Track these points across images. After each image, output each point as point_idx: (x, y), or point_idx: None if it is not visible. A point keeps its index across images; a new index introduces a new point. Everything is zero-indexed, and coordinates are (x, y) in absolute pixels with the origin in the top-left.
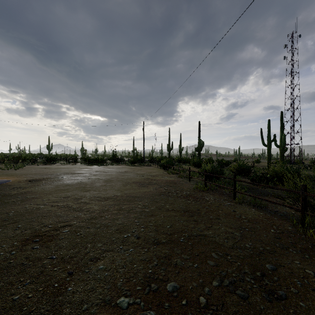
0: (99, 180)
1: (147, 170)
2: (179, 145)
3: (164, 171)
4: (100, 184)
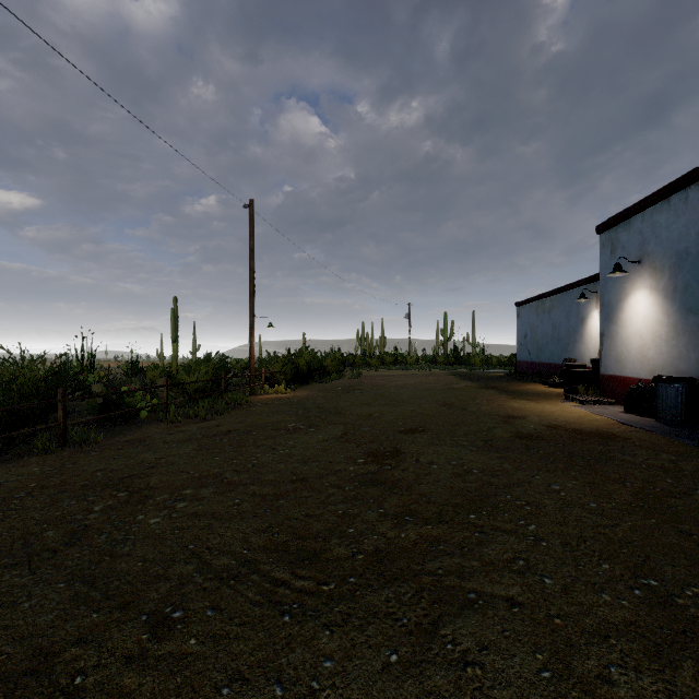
0: None
1: None
2: None
3: None
4: None
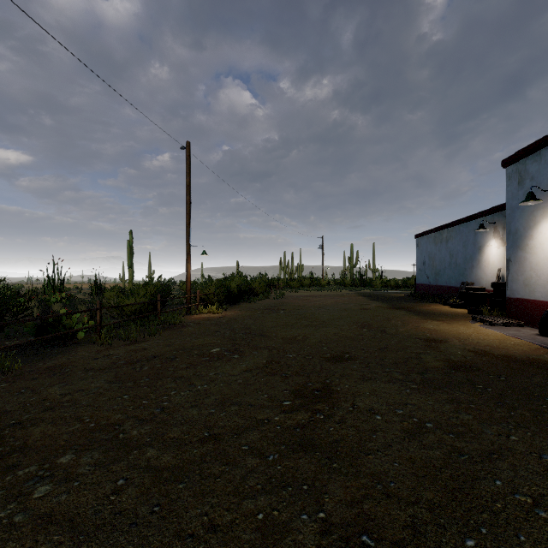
0: None
1: None
2: None
3: None
4: None
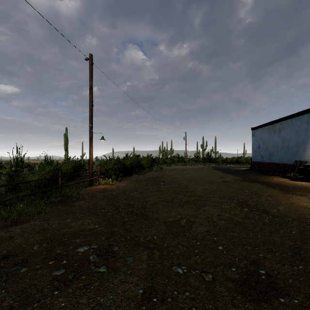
0: None
1: None
2: None
3: None
4: None
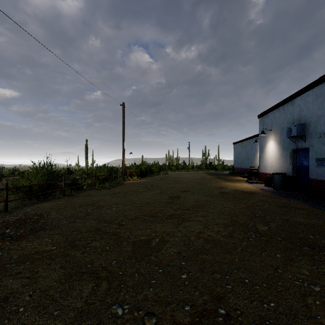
0: None
1: None
2: None
3: None
4: None
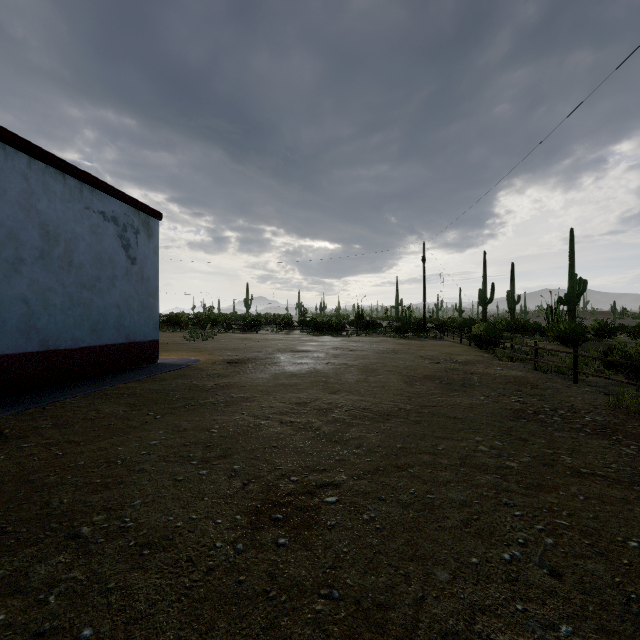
0: (348, 368)
1: (438, 348)
2: (508, 291)
3: (482, 351)
4: (353, 377)
